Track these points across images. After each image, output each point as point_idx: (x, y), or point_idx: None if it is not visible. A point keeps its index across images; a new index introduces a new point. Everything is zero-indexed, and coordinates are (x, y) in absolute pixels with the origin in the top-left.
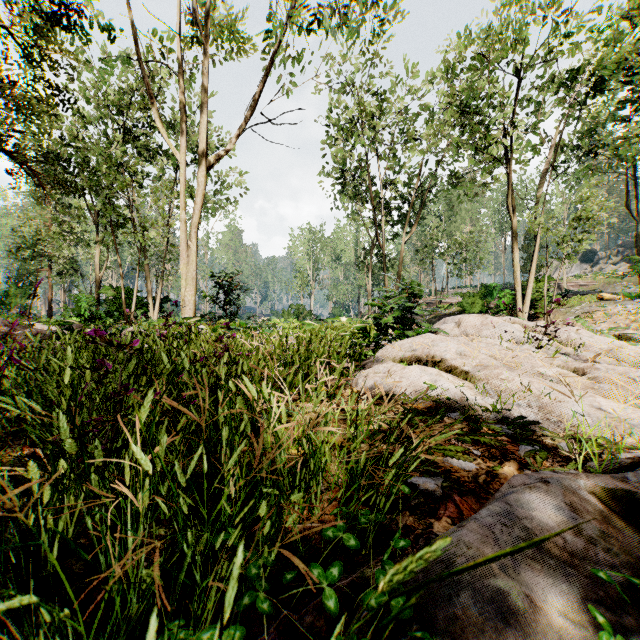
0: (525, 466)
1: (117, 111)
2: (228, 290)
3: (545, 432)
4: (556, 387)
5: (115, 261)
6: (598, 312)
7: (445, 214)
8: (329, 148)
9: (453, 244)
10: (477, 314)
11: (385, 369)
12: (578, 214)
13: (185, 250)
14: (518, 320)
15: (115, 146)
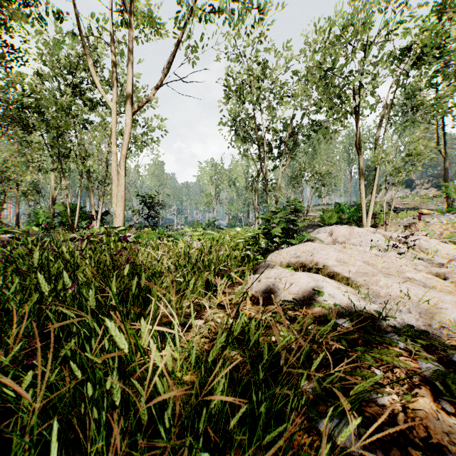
0: (440, 396)
1: (67, 71)
2: (150, 206)
3: (431, 340)
4: (430, 293)
5: (69, 185)
6: (420, 223)
7: (309, 152)
8: (227, 102)
9: (316, 174)
10: (345, 225)
11: (275, 274)
12: (409, 151)
13: (116, 175)
14: (377, 230)
15: (65, 97)
